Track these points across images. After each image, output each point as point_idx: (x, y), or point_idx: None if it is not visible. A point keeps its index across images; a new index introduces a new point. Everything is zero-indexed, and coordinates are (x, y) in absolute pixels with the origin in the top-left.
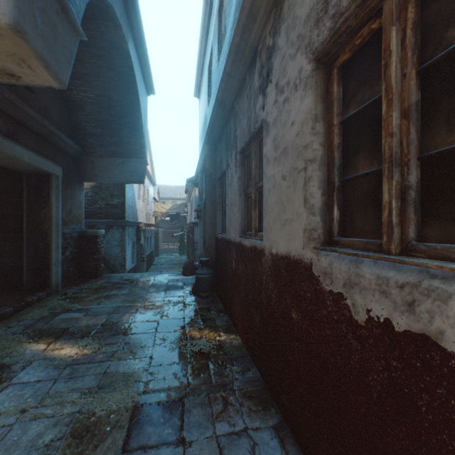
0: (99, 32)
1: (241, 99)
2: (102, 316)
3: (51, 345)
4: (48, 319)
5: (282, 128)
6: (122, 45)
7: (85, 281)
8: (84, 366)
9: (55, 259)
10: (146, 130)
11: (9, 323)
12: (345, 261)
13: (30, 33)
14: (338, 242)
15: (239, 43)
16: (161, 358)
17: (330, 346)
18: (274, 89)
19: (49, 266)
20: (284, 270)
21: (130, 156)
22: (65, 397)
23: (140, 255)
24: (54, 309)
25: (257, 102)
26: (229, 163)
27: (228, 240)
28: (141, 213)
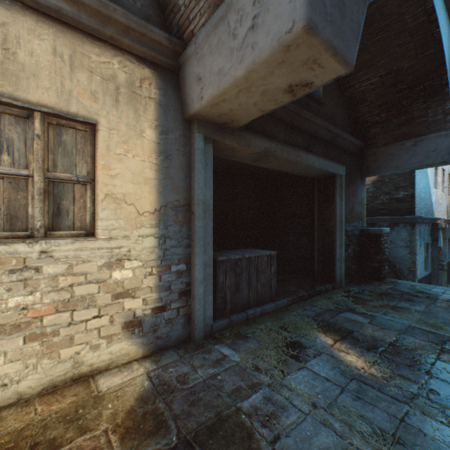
0: None
1: None
2: (390, 332)
3: (336, 343)
4: (333, 313)
5: None
6: None
7: (366, 282)
8: (371, 390)
9: (338, 255)
10: None
11: (304, 305)
12: None
13: (320, 24)
14: None
15: None
16: None
17: None
18: None
19: (333, 261)
20: None
21: (424, 133)
22: (352, 420)
23: (436, 261)
24: (338, 304)
25: None
26: None
27: None
28: (437, 206)
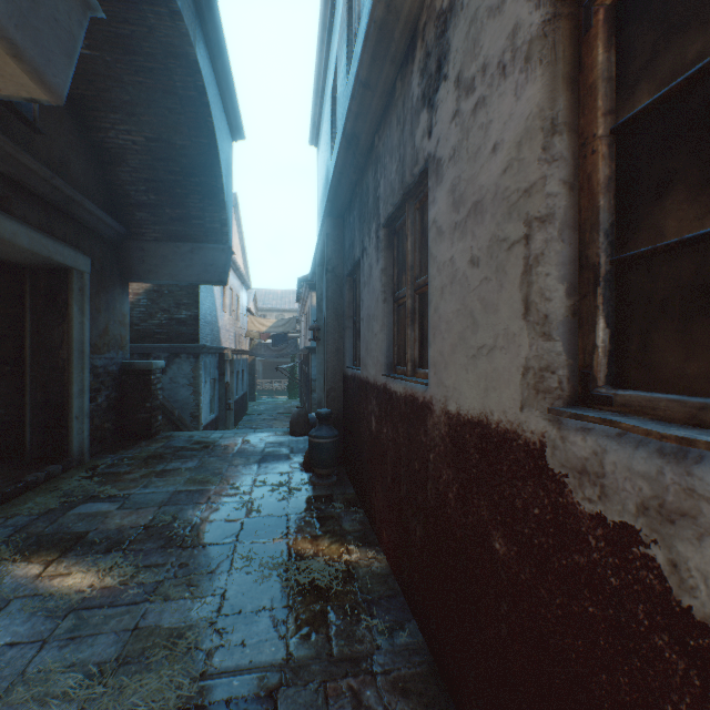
0: (146, 26)
1: (387, 128)
2: (148, 510)
3: (51, 566)
4: (56, 515)
5: (471, 162)
6: (185, 49)
7: (130, 445)
8: (100, 613)
9: (77, 410)
10: (229, 197)
11: None
12: (645, 451)
13: None
14: (608, 400)
15: (384, 19)
16: (241, 598)
17: (599, 645)
18: (452, 90)
19: (68, 421)
20: (474, 448)
21: (204, 240)
22: (53, 684)
23: (224, 400)
24: (70, 496)
25: (416, 125)
26: (366, 246)
27: (364, 380)
28: (226, 333)
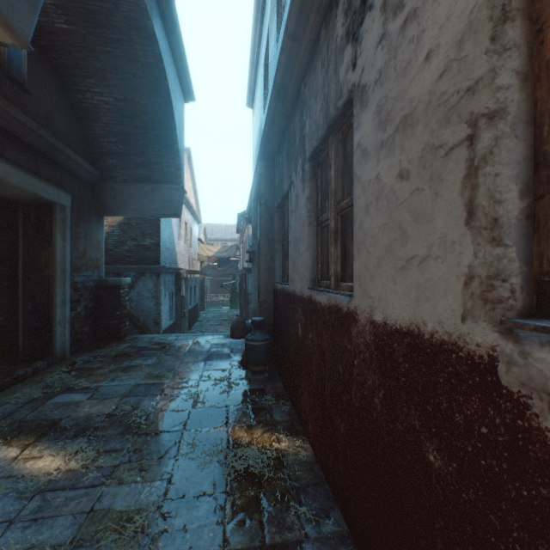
0: (112, 3)
1: (312, 74)
2: (112, 400)
3: (27, 450)
4: (38, 403)
5: (399, 79)
6: (144, 22)
7: (104, 345)
8: (62, 495)
9: (60, 317)
10: (182, 147)
11: None
12: None
13: None
14: None
15: None
16: (185, 483)
17: None
18: (378, 16)
19: (52, 326)
20: (403, 358)
21: (162, 181)
22: None
23: (180, 309)
24: (51, 387)
25: (340, 61)
26: (293, 180)
27: (291, 293)
28: (181, 257)
